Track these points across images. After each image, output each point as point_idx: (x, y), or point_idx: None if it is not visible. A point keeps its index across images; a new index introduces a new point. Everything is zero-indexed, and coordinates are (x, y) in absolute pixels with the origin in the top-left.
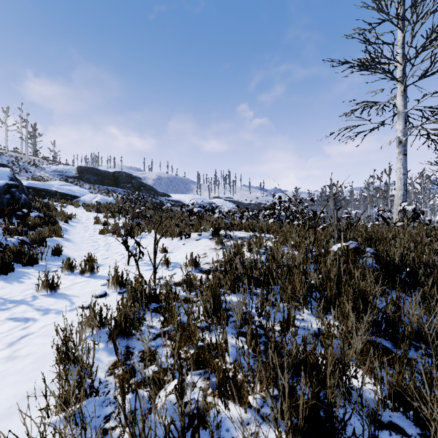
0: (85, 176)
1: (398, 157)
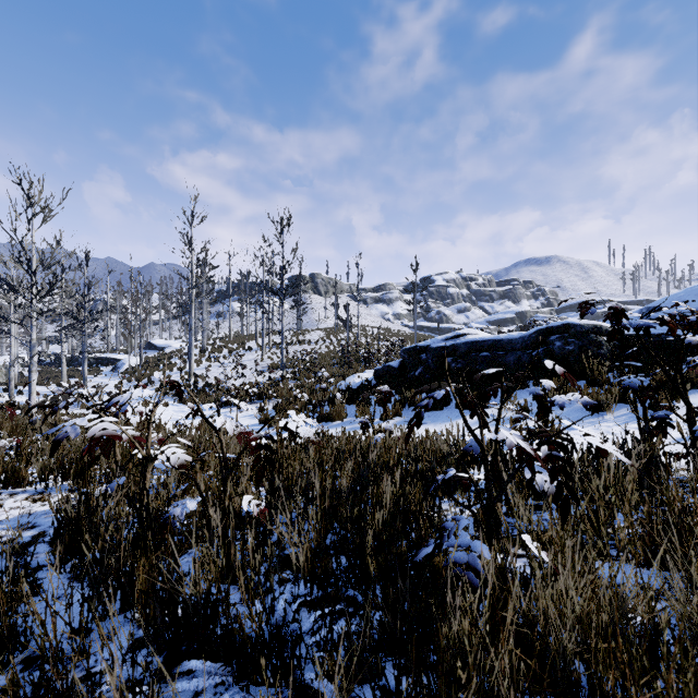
0: None
1: None
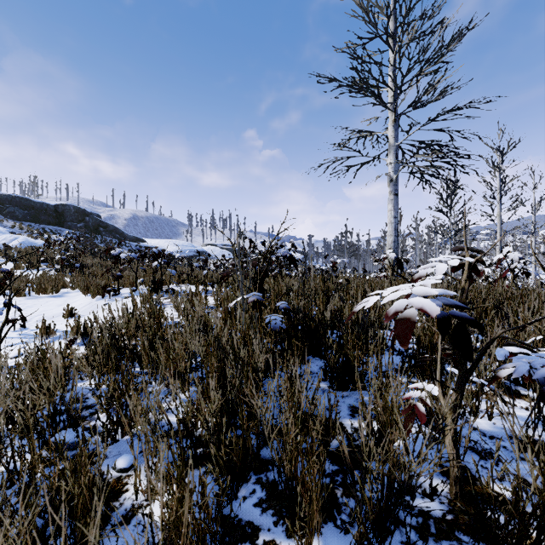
0: (8, 209)
1: (389, 198)
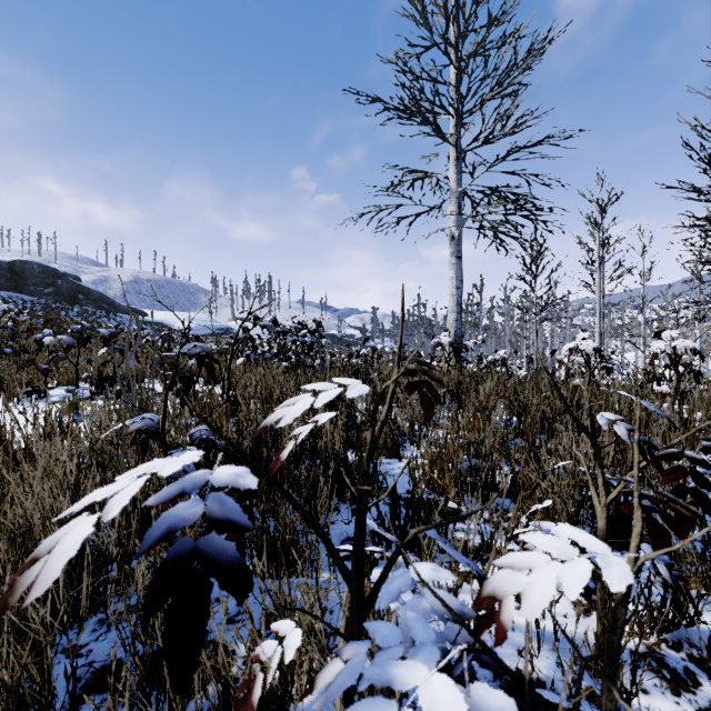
0: None
1: (451, 261)
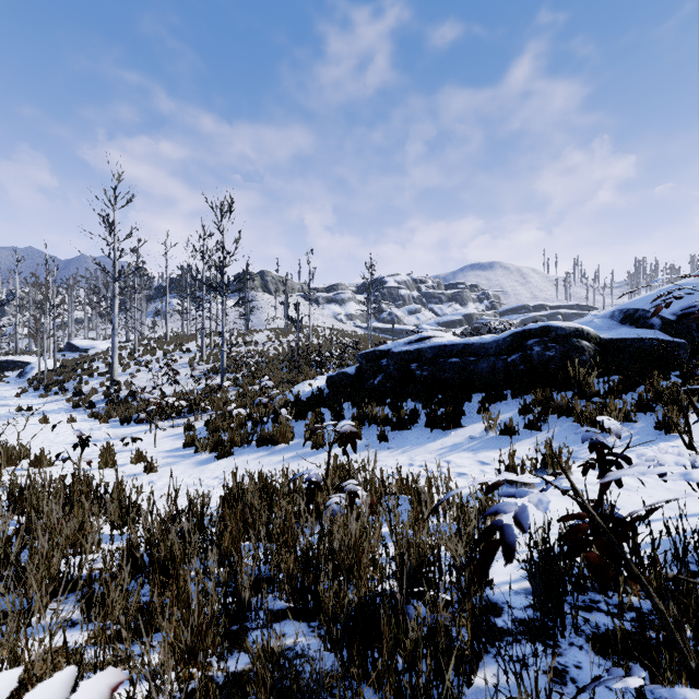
0: None
1: None
